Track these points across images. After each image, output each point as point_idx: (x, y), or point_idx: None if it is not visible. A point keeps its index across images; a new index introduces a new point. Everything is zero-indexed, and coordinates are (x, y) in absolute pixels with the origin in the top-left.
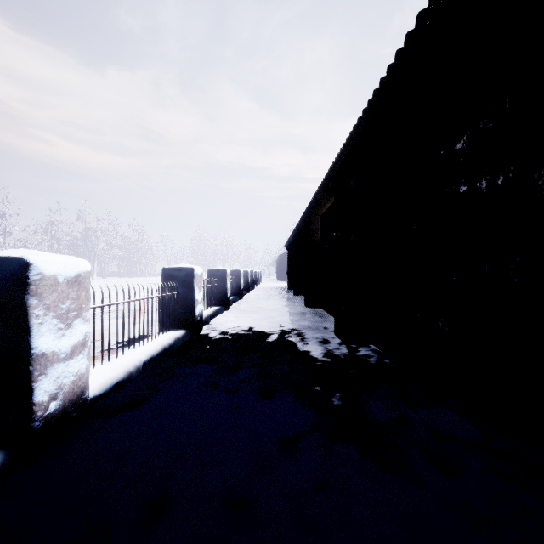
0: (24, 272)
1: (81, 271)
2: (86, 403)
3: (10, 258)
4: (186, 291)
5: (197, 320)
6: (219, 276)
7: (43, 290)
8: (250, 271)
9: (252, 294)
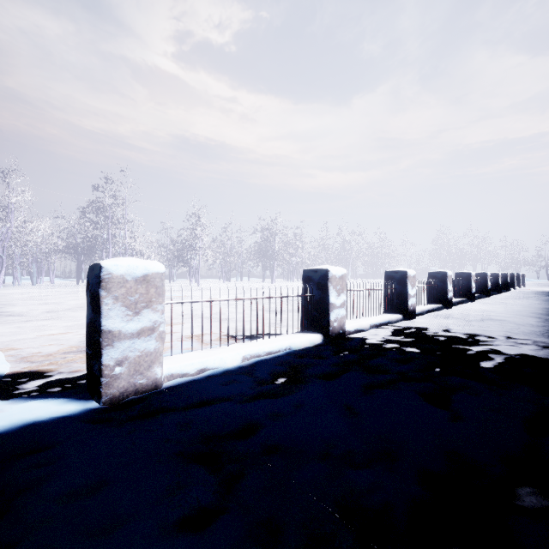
0: (406, 274)
1: (414, 274)
2: (415, 312)
3: (403, 271)
4: (442, 284)
5: (449, 300)
6: (464, 277)
7: (409, 278)
8: (503, 273)
9: (503, 295)
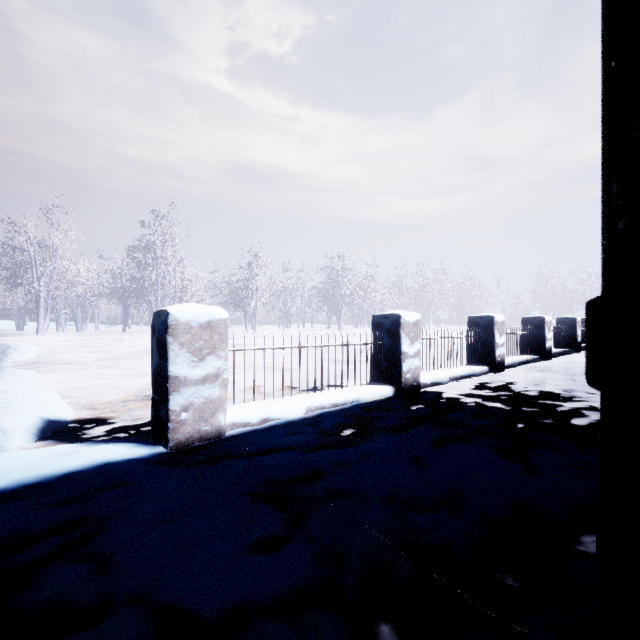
0: (493, 320)
1: (503, 319)
2: (504, 364)
3: (489, 316)
4: (539, 331)
5: (547, 351)
6: (568, 323)
7: (496, 325)
8: None
9: None
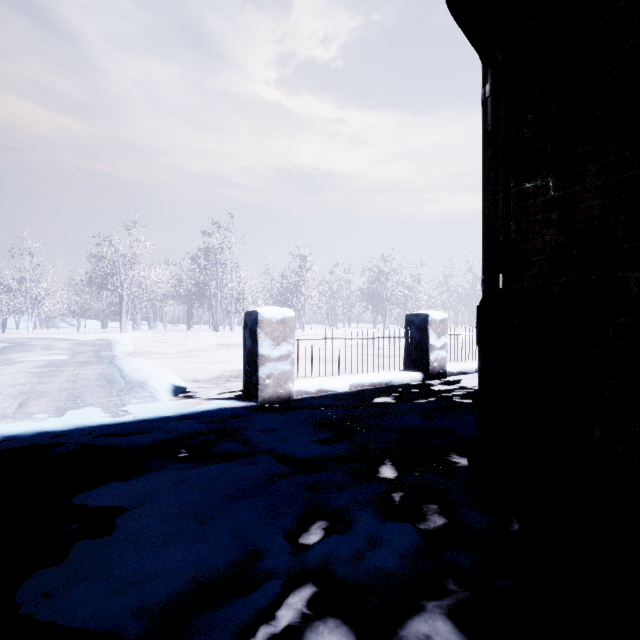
0: None
1: None
2: None
3: None
4: None
5: None
6: None
7: None
8: None
9: None
